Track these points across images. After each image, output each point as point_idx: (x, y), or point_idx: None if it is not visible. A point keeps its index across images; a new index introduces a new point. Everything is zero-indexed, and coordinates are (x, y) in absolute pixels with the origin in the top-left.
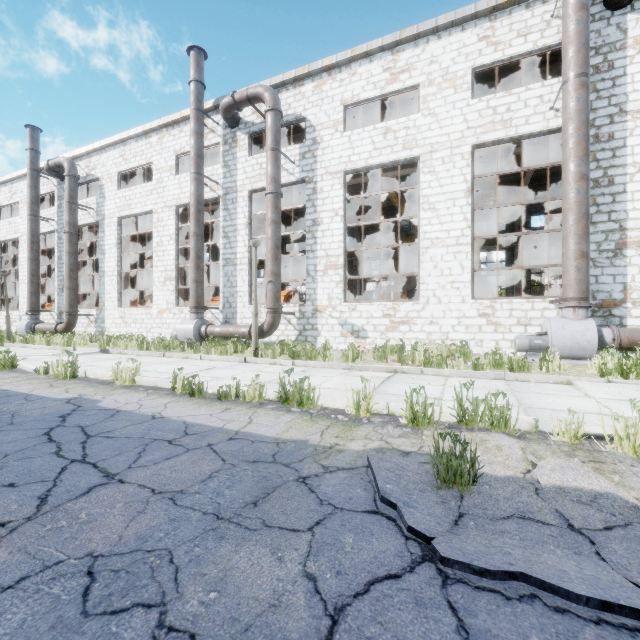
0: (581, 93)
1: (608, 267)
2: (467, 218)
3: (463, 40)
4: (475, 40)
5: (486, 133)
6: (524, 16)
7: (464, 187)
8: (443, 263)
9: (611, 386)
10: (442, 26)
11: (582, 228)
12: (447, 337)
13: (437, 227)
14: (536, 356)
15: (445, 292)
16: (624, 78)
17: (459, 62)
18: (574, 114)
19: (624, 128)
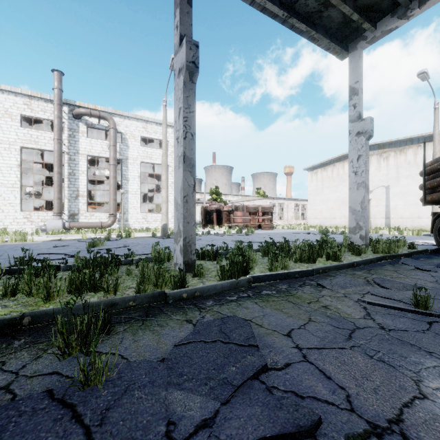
0: (58, 145)
1: (74, 202)
2: (18, 177)
3: (16, 100)
4: (22, 103)
5: (27, 144)
6: (44, 104)
7: (17, 163)
8: (5, 194)
9: (37, 237)
10: (4, 89)
11: (59, 190)
12: (7, 227)
13: (2, 178)
14: (43, 233)
15: (6, 207)
16: (79, 142)
17: (14, 109)
18: (56, 151)
19: (79, 158)
